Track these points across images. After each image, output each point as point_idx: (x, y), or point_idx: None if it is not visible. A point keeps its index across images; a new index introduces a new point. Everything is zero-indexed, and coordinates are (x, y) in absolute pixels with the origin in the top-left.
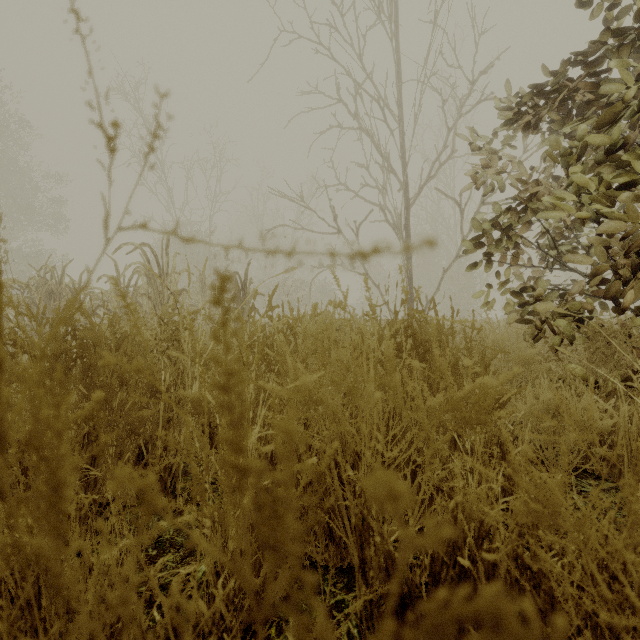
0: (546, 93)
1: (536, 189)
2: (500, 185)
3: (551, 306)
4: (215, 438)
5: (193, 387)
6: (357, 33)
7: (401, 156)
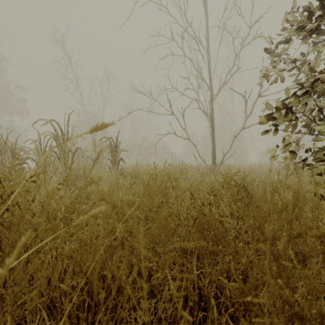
0: None
1: (320, 75)
2: (282, 78)
3: None
4: None
5: None
6: None
7: (208, 71)
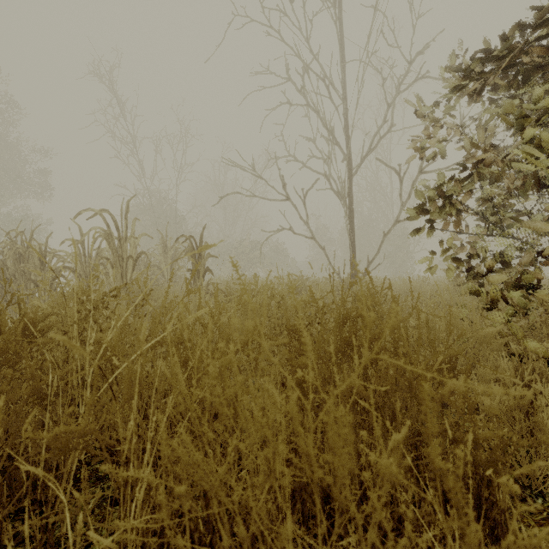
0: (494, 57)
1: (483, 155)
2: (442, 153)
3: (505, 277)
4: (118, 455)
5: (84, 397)
6: (304, 17)
7: (345, 130)
